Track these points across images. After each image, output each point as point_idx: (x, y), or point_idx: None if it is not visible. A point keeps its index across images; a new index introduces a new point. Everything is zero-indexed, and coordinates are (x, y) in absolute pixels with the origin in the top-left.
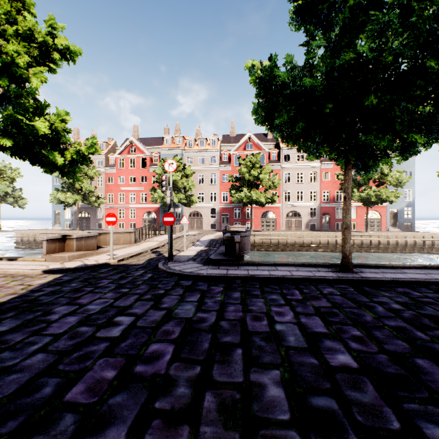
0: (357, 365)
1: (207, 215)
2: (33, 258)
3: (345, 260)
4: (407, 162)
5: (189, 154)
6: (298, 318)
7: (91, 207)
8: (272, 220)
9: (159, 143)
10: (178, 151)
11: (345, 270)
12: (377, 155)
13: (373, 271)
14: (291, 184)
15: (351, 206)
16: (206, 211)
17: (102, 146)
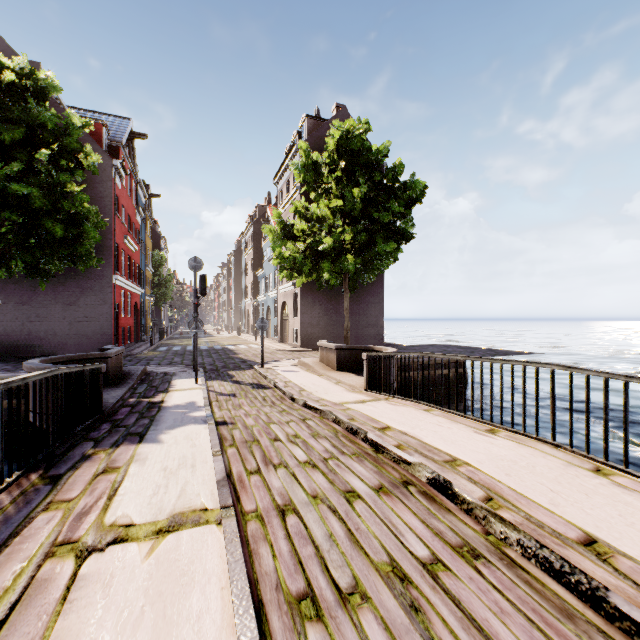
0: None
1: None
2: None
3: None
4: None
5: None
6: None
7: None
8: None
9: None
10: None
11: None
12: None
13: None
14: None
15: None
16: None
17: None
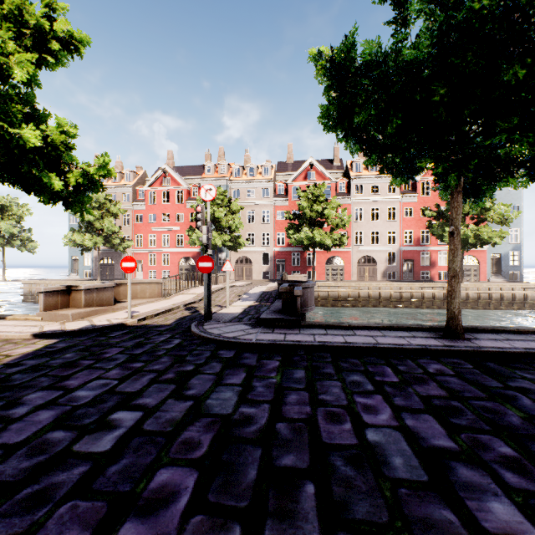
0: (533, 528)
1: (258, 261)
2: (27, 317)
3: (452, 321)
4: (513, 194)
5: (236, 186)
6: (400, 418)
7: (115, 252)
8: (340, 268)
9: (199, 173)
10: (222, 181)
11: (452, 336)
12: (495, 174)
13: (493, 338)
14: (364, 222)
15: (441, 250)
16: (257, 257)
17: (129, 176)
